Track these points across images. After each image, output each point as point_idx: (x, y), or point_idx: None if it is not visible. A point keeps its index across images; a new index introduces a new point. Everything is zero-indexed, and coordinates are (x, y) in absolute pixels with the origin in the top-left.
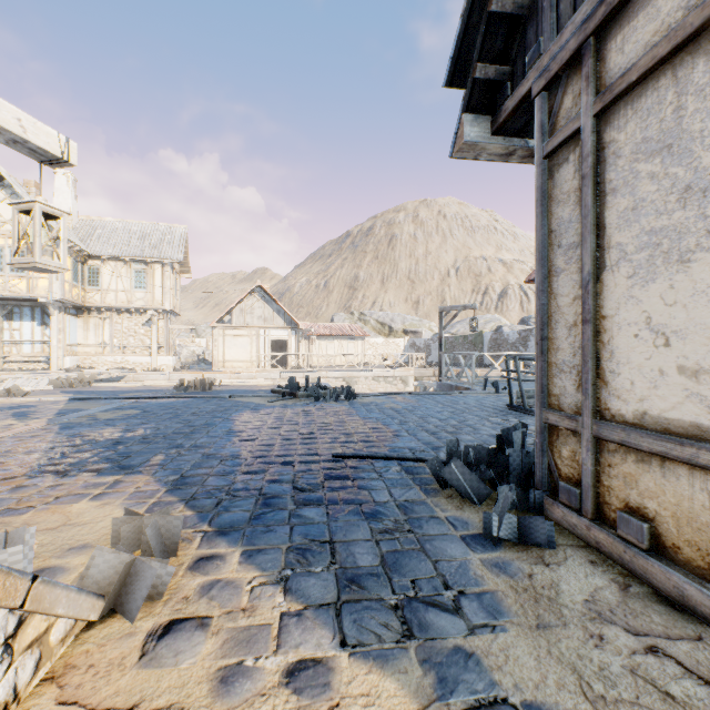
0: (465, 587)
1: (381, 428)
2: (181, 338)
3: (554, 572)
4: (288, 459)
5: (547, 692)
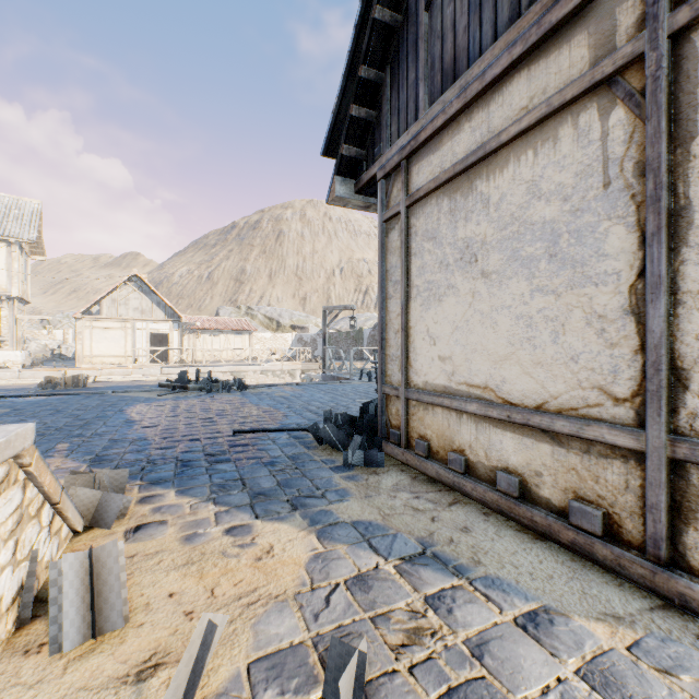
0: (329, 488)
1: (272, 411)
2: (28, 330)
3: (380, 477)
4: (195, 437)
5: (364, 516)
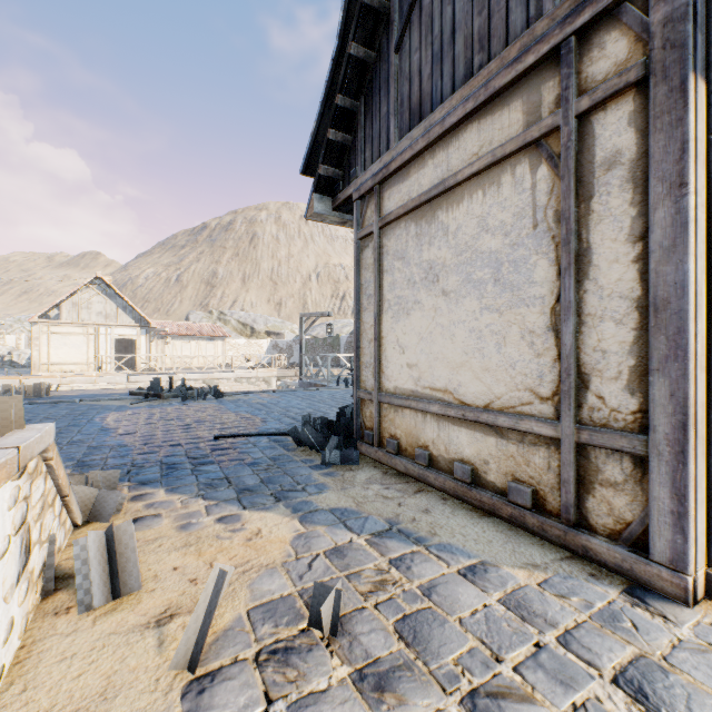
0: (309, 483)
1: (251, 418)
2: None
3: (355, 472)
4: (176, 443)
5: (340, 504)
